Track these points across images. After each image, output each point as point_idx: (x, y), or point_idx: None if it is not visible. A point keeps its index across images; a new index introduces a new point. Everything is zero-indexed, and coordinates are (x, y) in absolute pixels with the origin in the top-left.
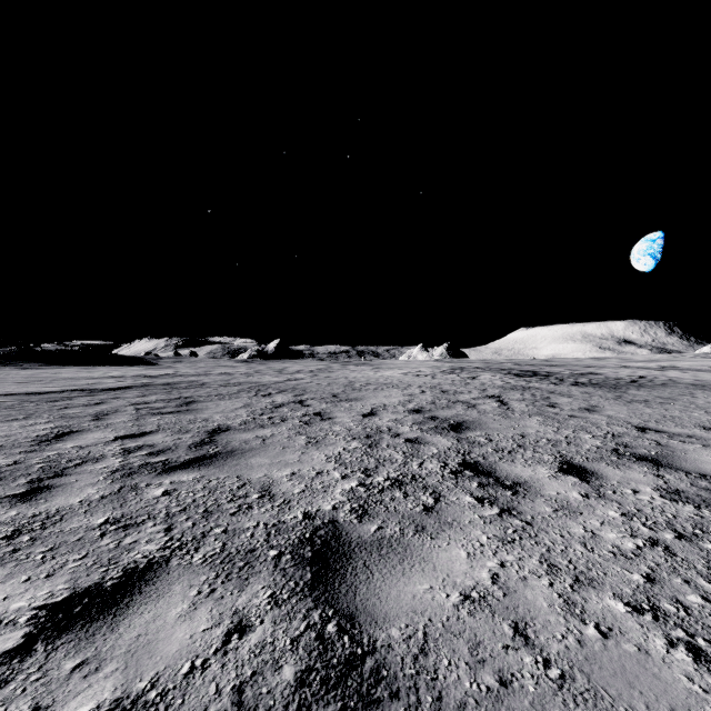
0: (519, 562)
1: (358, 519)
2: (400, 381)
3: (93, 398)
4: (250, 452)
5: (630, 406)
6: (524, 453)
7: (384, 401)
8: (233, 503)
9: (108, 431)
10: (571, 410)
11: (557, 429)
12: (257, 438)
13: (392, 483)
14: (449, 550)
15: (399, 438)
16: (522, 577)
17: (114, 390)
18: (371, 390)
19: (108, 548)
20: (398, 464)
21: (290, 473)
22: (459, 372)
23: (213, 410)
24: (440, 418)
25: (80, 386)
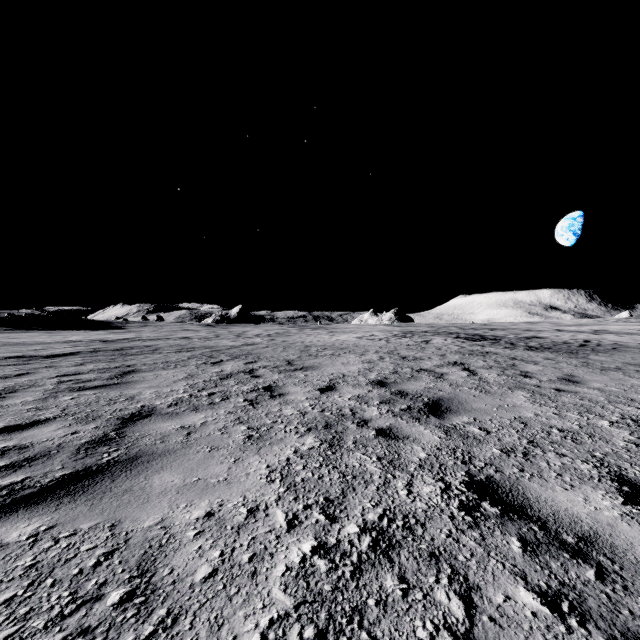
0: None
1: None
2: (356, 346)
3: (22, 367)
4: (160, 460)
5: (609, 375)
6: (547, 458)
7: (343, 370)
8: (54, 632)
9: None
10: (551, 381)
11: (557, 410)
12: (181, 429)
13: (374, 543)
14: None
15: (368, 428)
16: None
17: (56, 357)
18: (328, 356)
19: None
20: (375, 487)
21: (204, 514)
22: (410, 336)
23: (148, 383)
24: (410, 393)
25: (24, 352)
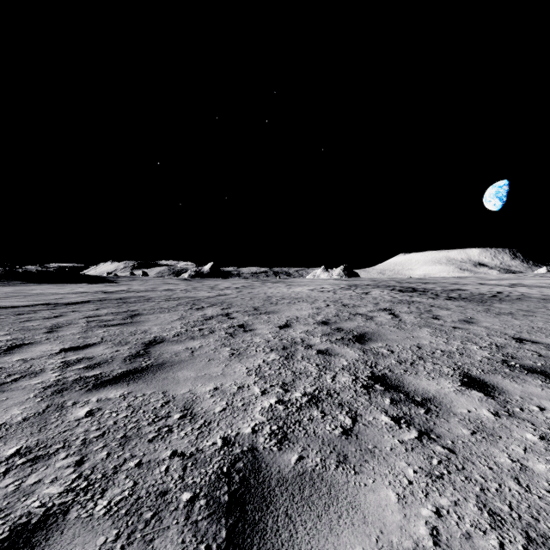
0: (456, 509)
1: (277, 445)
2: (308, 296)
3: (55, 311)
4: (178, 365)
5: (500, 318)
6: (425, 365)
7: (297, 314)
8: (154, 426)
9: (56, 343)
10: (453, 322)
11: (446, 340)
12: (186, 350)
13: (309, 400)
14: (376, 490)
15: (311, 349)
16: (465, 532)
17: (75, 304)
18: (285, 304)
19: (5, 492)
20: (313, 378)
21: (213, 388)
22: (354, 289)
23: (153, 322)
24: (345, 329)
25: (48, 300)
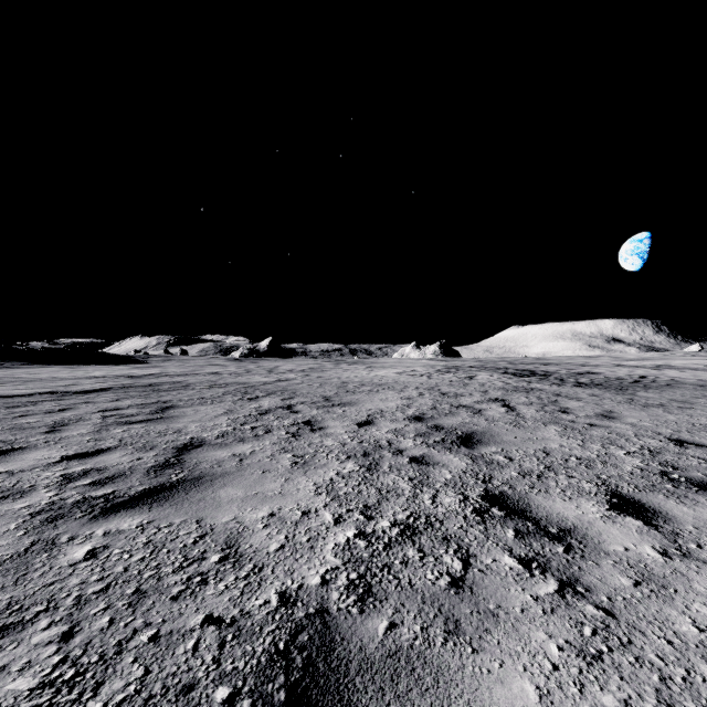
0: None
1: (358, 605)
2: (395, 382)
3: (61, 403)
4: (221, 479)
5: (648, 411)
6: (558, 479)
7: (381, 406)
8: (181, 574)
9: (56, 448)
10: (587, 417)
11: (582, 442)
12: (233, 457)
13: (401, 532)
14: (506, 681)
15: (402, 456)
16: None
17: (89, 393)
18: (366, 392)
19: None
20: (405, 498)
21: (267, 514)
22: (454, 372)
23: (190, 418)
24: (445, 427)
25: (54, 387)
